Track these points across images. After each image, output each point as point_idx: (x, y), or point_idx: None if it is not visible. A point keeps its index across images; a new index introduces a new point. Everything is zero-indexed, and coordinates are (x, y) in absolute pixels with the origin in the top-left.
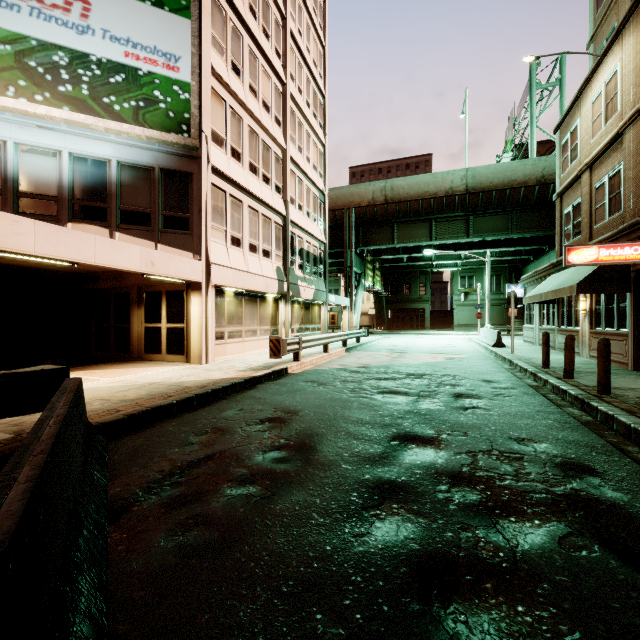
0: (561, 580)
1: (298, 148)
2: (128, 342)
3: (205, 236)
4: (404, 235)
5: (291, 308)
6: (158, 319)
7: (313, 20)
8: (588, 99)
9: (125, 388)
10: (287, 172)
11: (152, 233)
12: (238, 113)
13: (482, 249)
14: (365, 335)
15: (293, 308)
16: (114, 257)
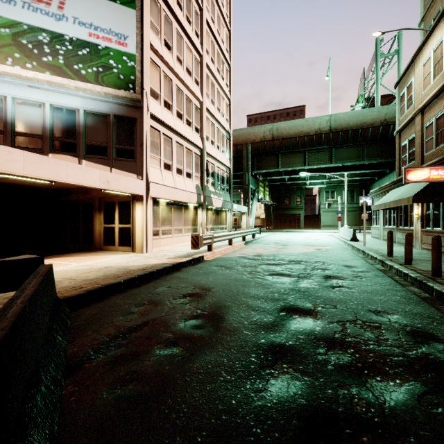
0: (424, 435)
1: (211, 101)
2: (92, 237)
3: (145, 163)
4: (286, 162)
5: (206, 213)
6: (113, 221)
7: (222, 11)
8: (420, 62)
9: (88, 270)
10: (203, 118)
11: (108, 161)
12: (169, 76)
13: (341, 172)
14: (258, 232)
15: (207, 213)
16: (80, 177)
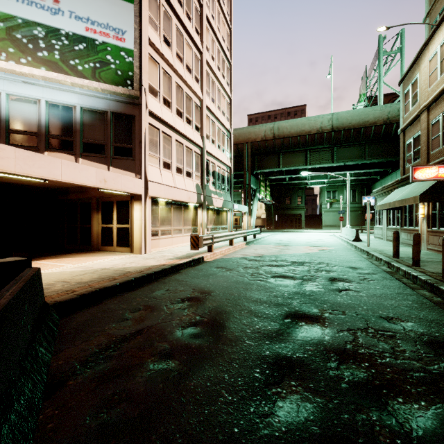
0: None
1: (211, 99)
2: (90, 238)
3: (144, 161)
4: (287, 161)
5: (206, 213)
6: (111, 221)
7: (222, 8)
8: (426, 58)
9: (83, 272)
10: (203, 116)
11: (106, 159)
12: (168, 73)
13: (343, 171)
14: (259, 233)
15: (208, 213)
16: (76, 176)
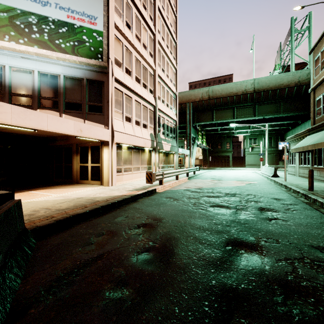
0: None
1: (162, 69)
2: (71, 174)
3: (111, 116)
4: (219, 116)
5: (158, 155)
6: (86, 161)
7: (170, 1)
8: None
9: (63, 201)
10: (156, 82)
11: (82, 114)
12: (129, 49)
13: (262, 123)
14: (198, 170)
15: (159, 155)
16: (58, 126)
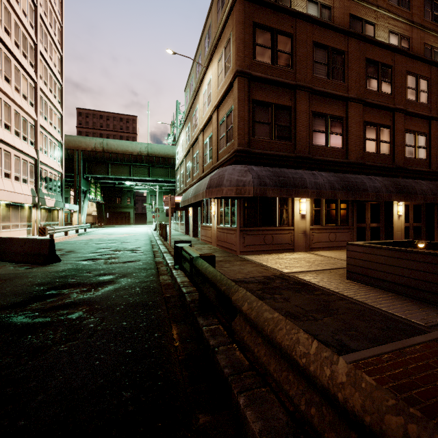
0: (120, 253)
1: (44, 117)
2: None
3: None
4: (115, 171)
5: (40, 212)
6: None
7: (54, 41)
8: (180, 141)
9: None
10: (38, 133)
11: None
12: (8, 103)
13: (158, 183)
14: (90, 227)
15: (41, 212)
16: None
